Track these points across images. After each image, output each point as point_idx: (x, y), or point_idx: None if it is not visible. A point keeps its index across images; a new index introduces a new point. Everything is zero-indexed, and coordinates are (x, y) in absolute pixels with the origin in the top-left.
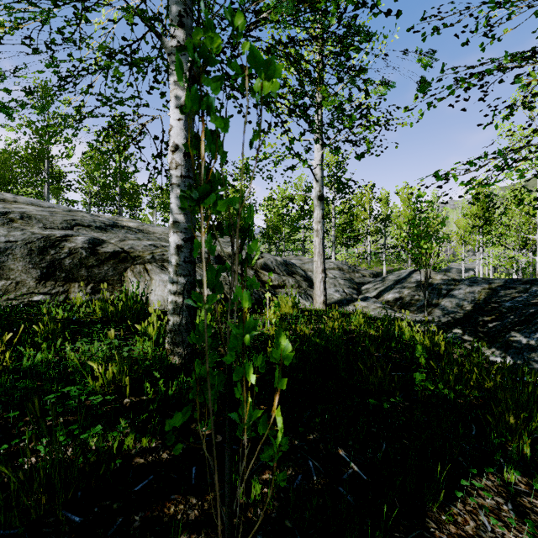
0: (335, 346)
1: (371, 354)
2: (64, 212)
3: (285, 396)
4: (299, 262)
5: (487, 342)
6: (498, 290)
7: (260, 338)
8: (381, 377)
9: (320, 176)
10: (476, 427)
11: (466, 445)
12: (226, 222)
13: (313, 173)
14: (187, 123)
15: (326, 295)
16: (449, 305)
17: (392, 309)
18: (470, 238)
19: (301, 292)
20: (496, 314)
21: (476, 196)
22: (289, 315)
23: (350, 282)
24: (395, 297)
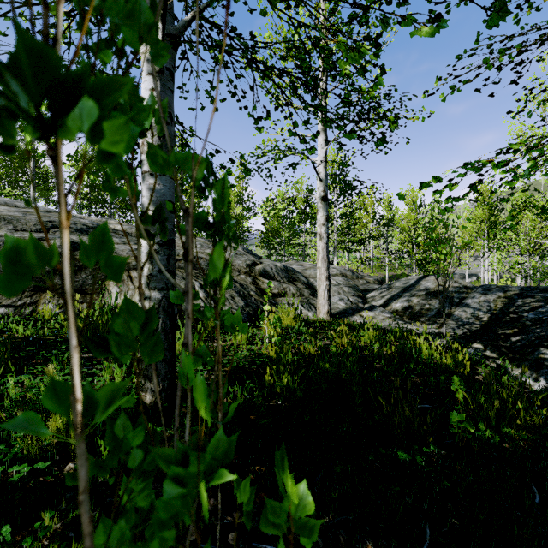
0: (349, 375)
1: (388, 379)
2: (41, 213)
3: (288, 447)
4: (300, 268)
5: (514, 360)
6: (515, 299)
7: (257, 361)
8: (408, 417)
9: (324, 175)
10: (537, 488)
11: (538, 528)
12: (170, 203)
13: (317, 171)
14: (164, 95)
15: (331, 304)
16: (463, 315)
17: (401, 320)
18: (475, 243)
19: (303, 301)
20: (519, 327)
21: (481, 199)
22: (291, 328)
23: (355, 290)
24: (404, 306)
